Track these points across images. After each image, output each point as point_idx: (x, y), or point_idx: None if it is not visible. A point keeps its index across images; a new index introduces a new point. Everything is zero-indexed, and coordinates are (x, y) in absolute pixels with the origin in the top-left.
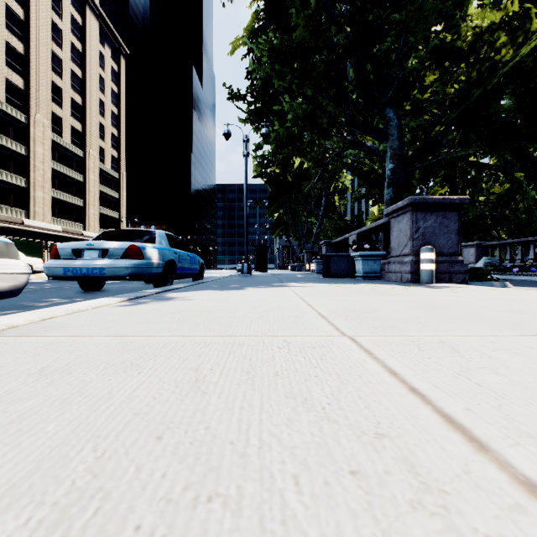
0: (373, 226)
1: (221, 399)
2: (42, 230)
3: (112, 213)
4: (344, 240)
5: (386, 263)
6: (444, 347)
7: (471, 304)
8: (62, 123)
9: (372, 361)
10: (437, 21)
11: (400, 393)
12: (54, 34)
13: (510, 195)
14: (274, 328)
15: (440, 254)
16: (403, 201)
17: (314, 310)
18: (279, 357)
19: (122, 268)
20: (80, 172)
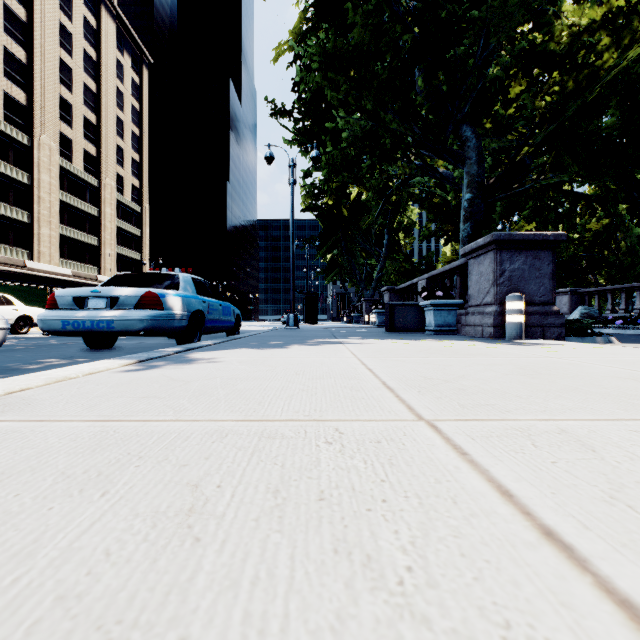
0: (447, 269)
1: (223, 558)
2: (48, 274)
3: (133, 254)
4: (411, 286)
5: (463, 314)
6: (569, 441)
7: (581, 369)
8: (72, 146)
9: (468, 468)
10: (525, 18)
11: (529, 543)
12: (63, 40)
13: (610, 232)
14: (322, 407)
15: (531, 303)
16: (484, 238)
17: (376, 378)
18: (327, 459)
19: (136, 320)
20: (94, 205)
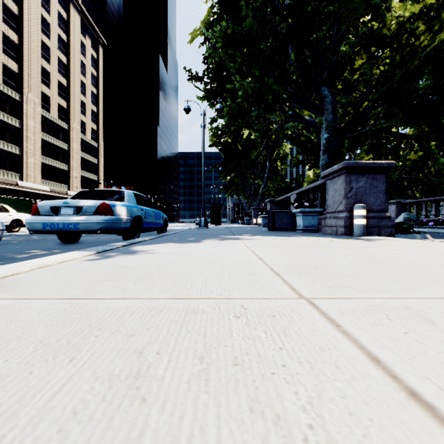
0: (311, 187)
1: (164, 416)
2: (33, 190)
3: (92, 176)
4: (286, 198)
5: (322, 218)
6: (414, 316)
7: (411, 259)
8: (50, 101)
9: (343, 338)
10: (366, 12)
11: (400, 402)
12: (44, 27)
13: (423, 161)
14: (230, 287)
15: (370, 211)
16: (338, 165)
17: (266, 265)
18: (237, 330)
19: (94, 223)
20: (65, 142)
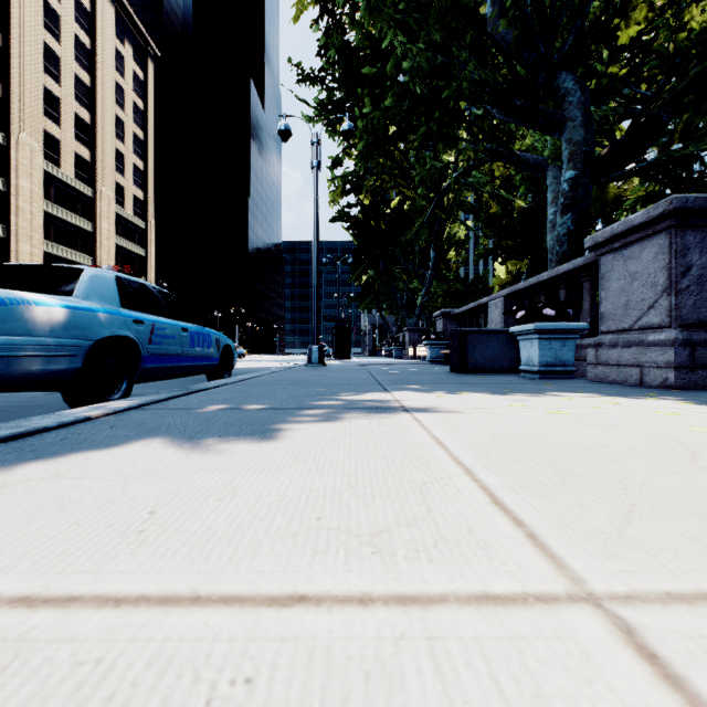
0: (545, 279)
1: None
2: None
3: None
4: (477, 308)
5: (577, 346)
6: None
7: None
8: (60, 148)
9: None
10: None
11: None
12: (49, 21)
13: None
14: None
15: None
16: (648, 210)
17: None
18: None
19: None
20: (87, 218)
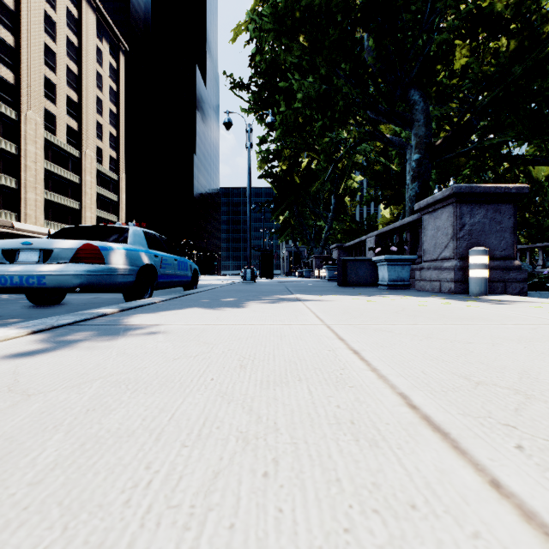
0: (397, 226)
1: None
2: (34, 234)
3: (111, 217)
4: (359, 243)
5: (414, 269)
6: None
7: None
8: (56, 121)
9: None
10: None
11: None
12: (48, 27)
13: (531, 196)
14: None
15: (491, 258)
16: (443, 192)
17: (383, 382)
18: None
19: (70, 275)
20: (75, 173)
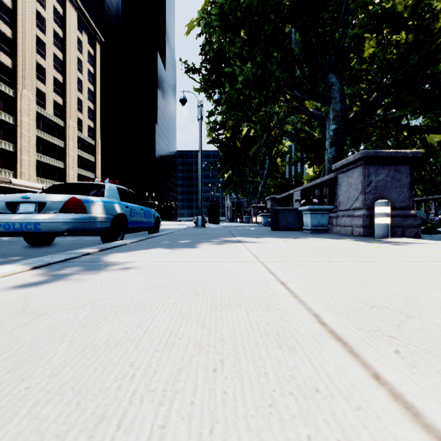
0: (318, 182)
1: None
2: (27, 188)
3: (89, 174)
4: (288, 196)
5: (332, 217)
6: None
7: None
8: (45, 98)
9: None
10: None
11: None
12: (39, 22)
13: (426, 158)
14: None
15: (392, 208)
16: (354, 155)
17: (302, 306)
18: None
19: (60, 222)
20: (61, 139)
